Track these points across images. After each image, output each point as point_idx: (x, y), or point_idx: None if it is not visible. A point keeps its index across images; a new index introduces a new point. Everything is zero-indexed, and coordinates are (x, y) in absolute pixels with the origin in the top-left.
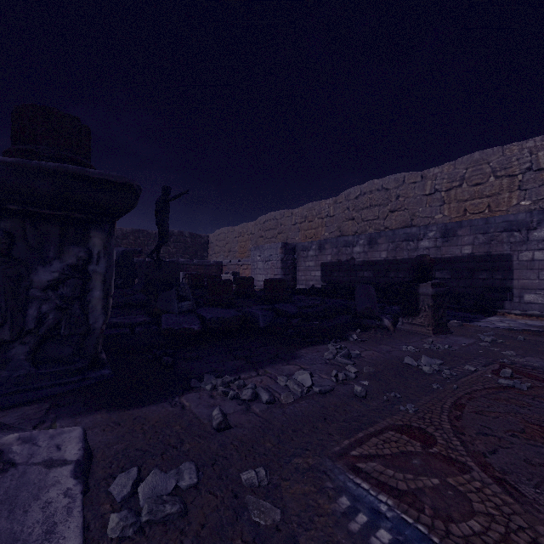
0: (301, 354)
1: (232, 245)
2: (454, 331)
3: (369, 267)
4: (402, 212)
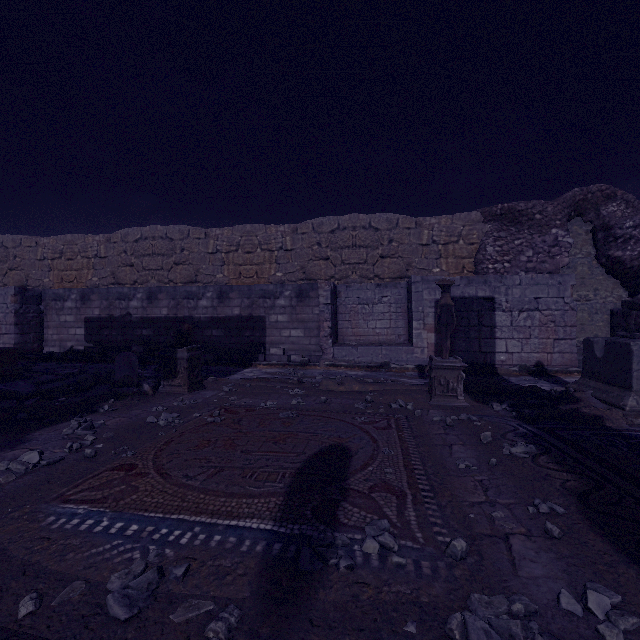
0: (33, 437)
1: None
2: (208, 387)
3: (148, 324)
4: (187, 266)
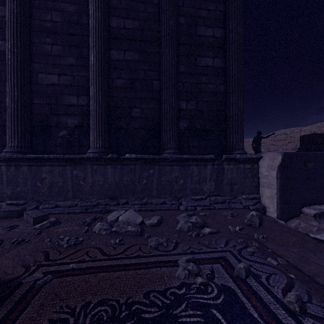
0: None
1: (247, 149)
2: None
3: None
4: None
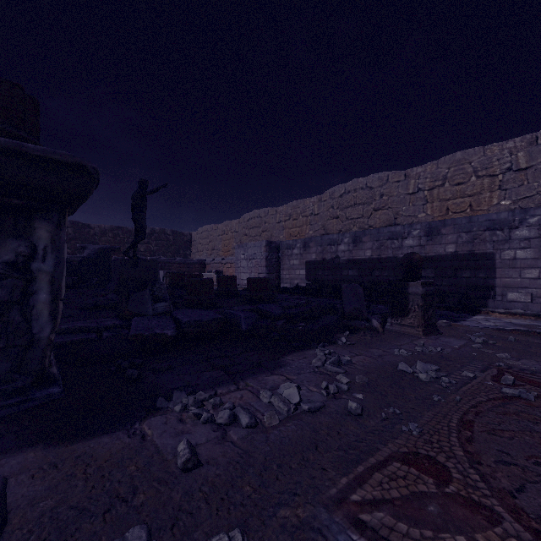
0: (286, 362)
1: (215, 243)
2: (443, 332)
3: (354, 265)
4: (386, 210)
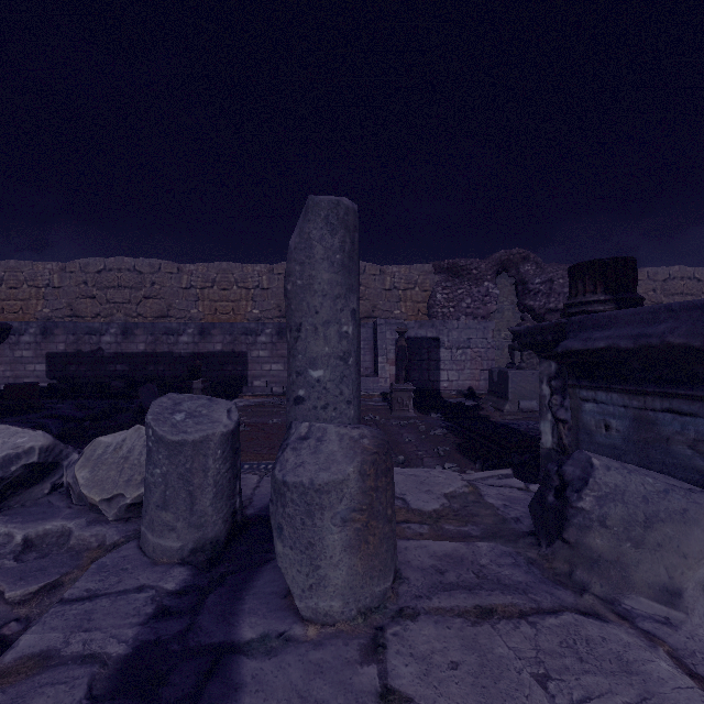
0: None
1: None
2: None
3: (124, 359)
4: (158, 300)
